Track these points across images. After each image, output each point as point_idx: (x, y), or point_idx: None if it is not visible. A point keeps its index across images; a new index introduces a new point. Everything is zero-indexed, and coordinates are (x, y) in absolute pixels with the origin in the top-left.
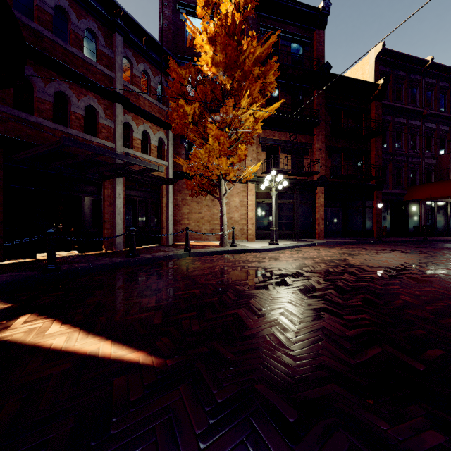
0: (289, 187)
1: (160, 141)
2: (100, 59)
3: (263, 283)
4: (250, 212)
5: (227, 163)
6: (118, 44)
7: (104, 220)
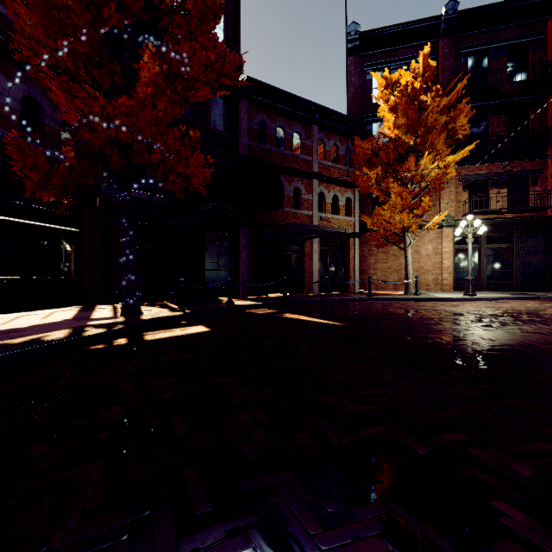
0: (505, 228)
1: (347, 200)
2: (302, 150)
3: (418, 315)
4: (446, 260)
5: (409, 217)
6: (314, 133)
7: (305, 271)
